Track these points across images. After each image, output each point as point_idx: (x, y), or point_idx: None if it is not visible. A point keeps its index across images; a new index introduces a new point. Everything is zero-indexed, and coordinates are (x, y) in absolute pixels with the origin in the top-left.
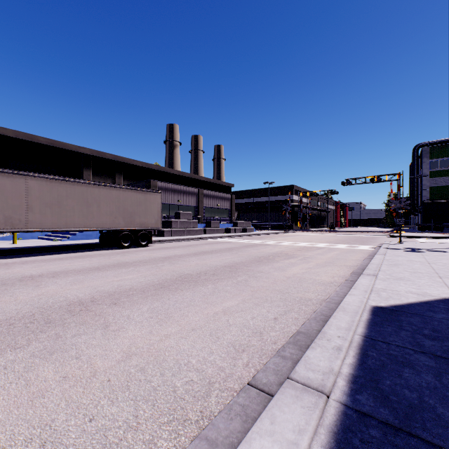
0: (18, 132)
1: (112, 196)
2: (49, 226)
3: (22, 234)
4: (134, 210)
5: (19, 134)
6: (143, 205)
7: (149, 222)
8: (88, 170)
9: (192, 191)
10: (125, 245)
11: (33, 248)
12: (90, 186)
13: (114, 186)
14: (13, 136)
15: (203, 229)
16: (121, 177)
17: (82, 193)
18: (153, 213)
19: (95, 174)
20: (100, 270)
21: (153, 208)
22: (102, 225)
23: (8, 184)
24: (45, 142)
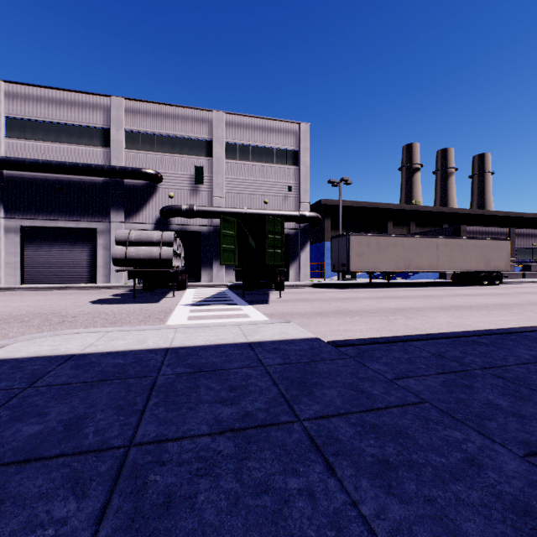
0: (352, 201)
1: (476, 246)
2: (445, 269)
3: (361, 275)
4: (489, 256)
5: (353, 203)
6: (496, 252)
7: (500, 265)
8: (390, 222)
9: (501, 231)
10: (484, 284)
11: (420, 283)
12: (464, 240)
13: (477, 239)
14: (350, 205)
15: (521, 272)
16: (414, 224)
17: (460, 246)
18: (503, 258)
19: (394, 224)
20: (530, 294)
21: (503, 253)
22: (471, 268)
23: (430, 244)
24: (366, 205)
